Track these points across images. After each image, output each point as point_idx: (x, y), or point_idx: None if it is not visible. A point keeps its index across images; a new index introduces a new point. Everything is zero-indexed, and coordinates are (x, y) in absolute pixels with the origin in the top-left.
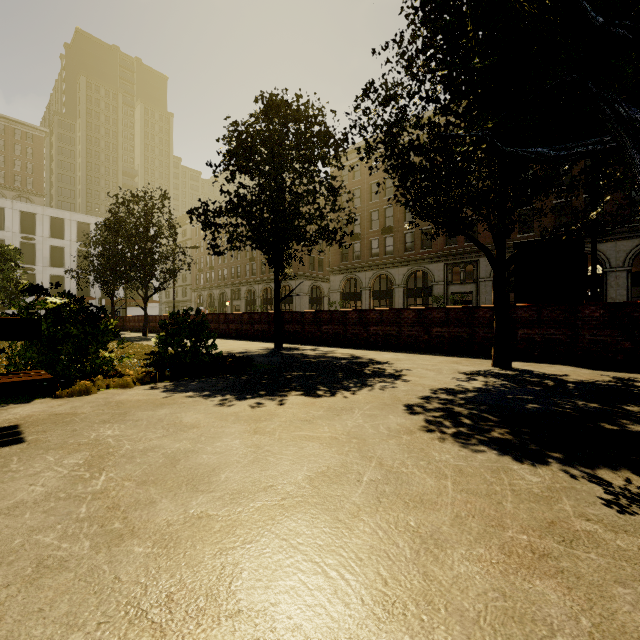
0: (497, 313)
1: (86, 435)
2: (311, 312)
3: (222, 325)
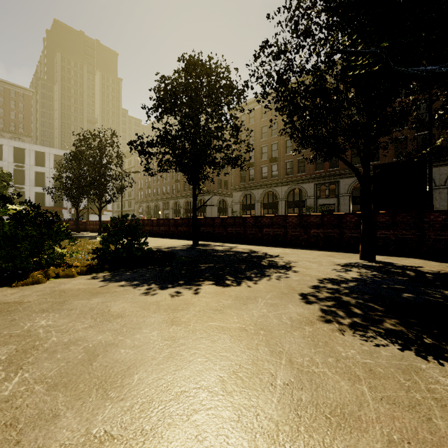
0: (364, 218)
1: (21, 325)
2: (219, 218)
3: (155, 227)
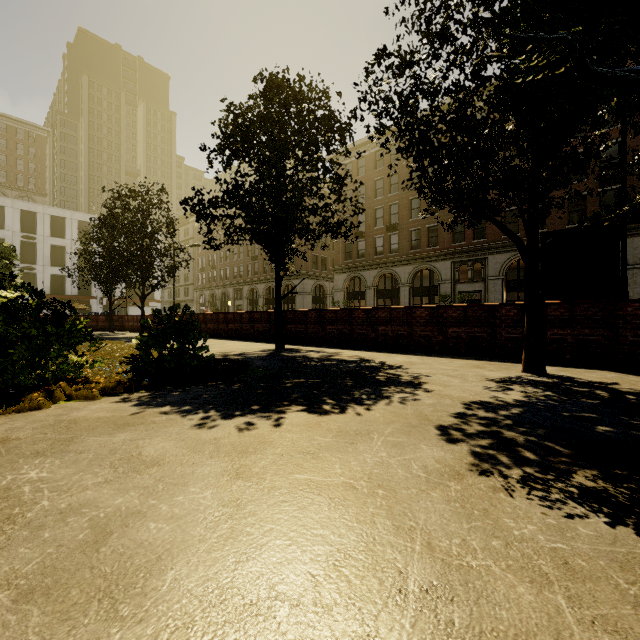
0: (529, 311)
1: None
2: (314, 311)
3: (221, 325)
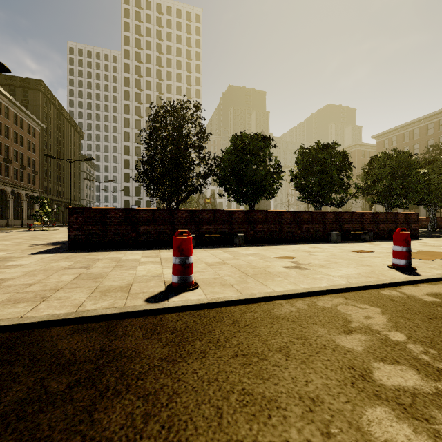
0: None
1: None
2: None
3: None
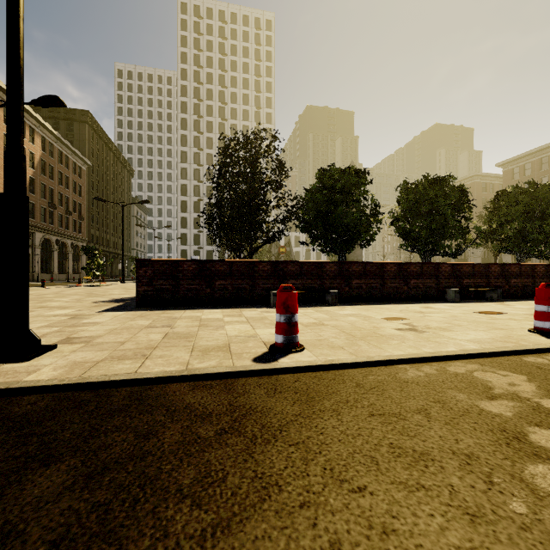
0: None
1: None
2: None
3: None
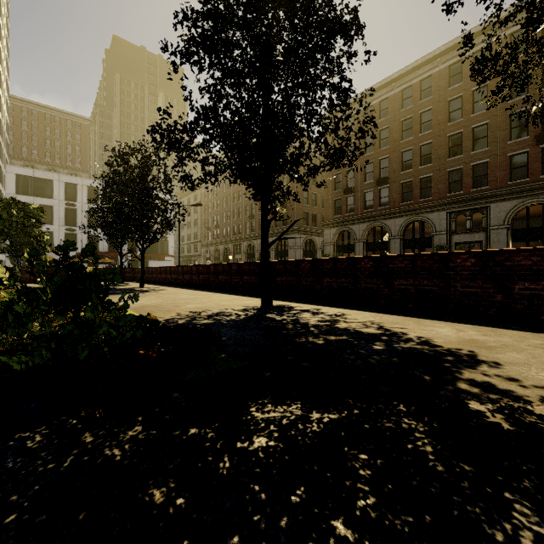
0: None
1: None
2: (308, 261)
3: (212, 276)
